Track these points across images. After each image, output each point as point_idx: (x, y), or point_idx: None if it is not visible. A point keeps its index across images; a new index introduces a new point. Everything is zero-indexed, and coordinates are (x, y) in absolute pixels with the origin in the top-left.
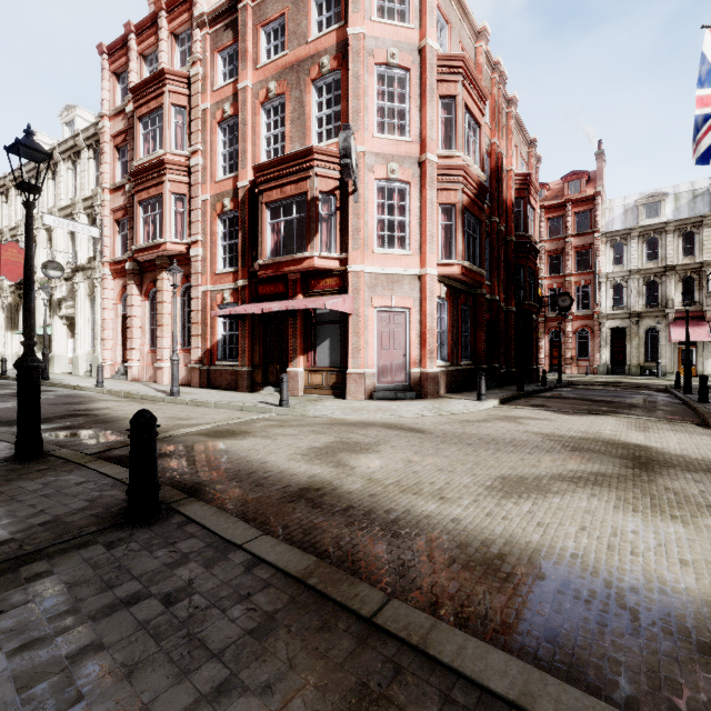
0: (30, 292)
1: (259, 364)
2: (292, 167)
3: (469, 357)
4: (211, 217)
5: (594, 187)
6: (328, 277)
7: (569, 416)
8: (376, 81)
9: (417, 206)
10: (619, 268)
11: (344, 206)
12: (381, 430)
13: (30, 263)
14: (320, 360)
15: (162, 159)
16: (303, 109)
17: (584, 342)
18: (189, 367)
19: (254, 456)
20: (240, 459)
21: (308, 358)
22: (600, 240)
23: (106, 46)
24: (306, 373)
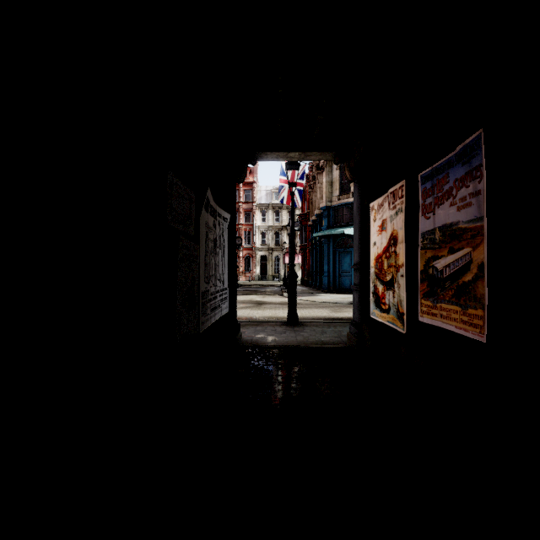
0: None
1: None
2: None
3: None
4: None
5: (253, 177)
6: None
7: (241, 295)
8: None
9: None
10: (264, 224)
11: None
12: None
13: None
14: None
15: None
16: None
17: (249, 263)
18: None
19: None
20: None
21: None
22: (256, 207)
23: None
24: None
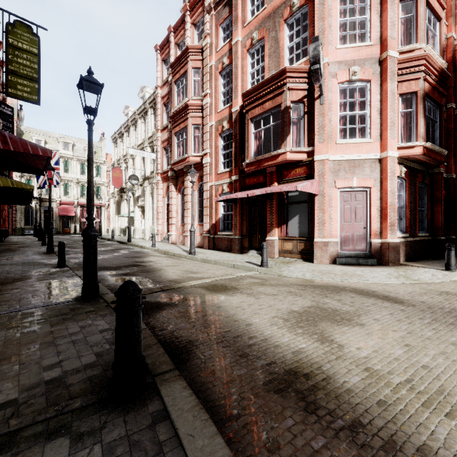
0: (90, 183)
1: (246, 234)
2: (270, 87)
3: (425, 229)
4: (215, 136)
5: None
6: (297, 167)
7: None
8: (338, 3)
9: (377, 99)
10: None
11: (311, 109)
12: (354, 296)
13: (90, 163)
14: (291, 231)
15: (187, 104)
16: (278, 44)
17: None
18: (202, 235)
19: (241, 315)
20: (228, 317)
21: (281, 230)
22: None
23: (158, 45)
24: (279, 241)
